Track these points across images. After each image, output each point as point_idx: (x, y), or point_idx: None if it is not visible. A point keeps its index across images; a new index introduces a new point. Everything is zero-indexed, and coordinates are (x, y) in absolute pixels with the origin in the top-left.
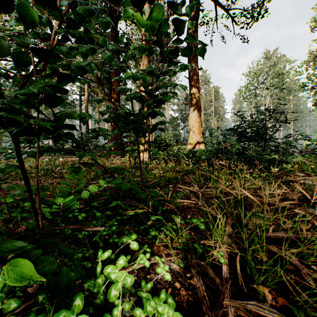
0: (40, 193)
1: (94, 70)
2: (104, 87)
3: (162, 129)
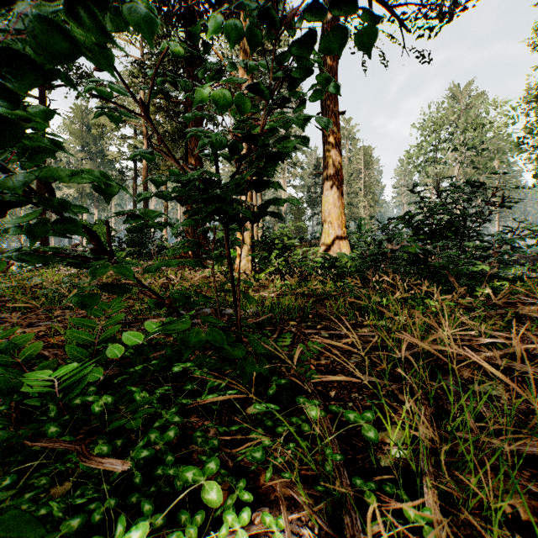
0: (28, 346)
1: (112, 62)
2: (175, 146)
3: (277, 213)
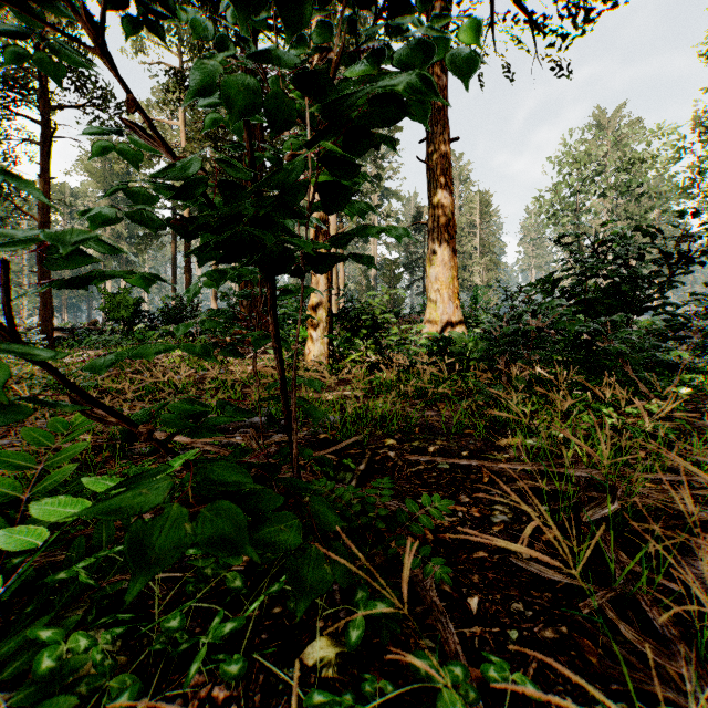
0: None
1: None
2: None
3: (366, 256)
